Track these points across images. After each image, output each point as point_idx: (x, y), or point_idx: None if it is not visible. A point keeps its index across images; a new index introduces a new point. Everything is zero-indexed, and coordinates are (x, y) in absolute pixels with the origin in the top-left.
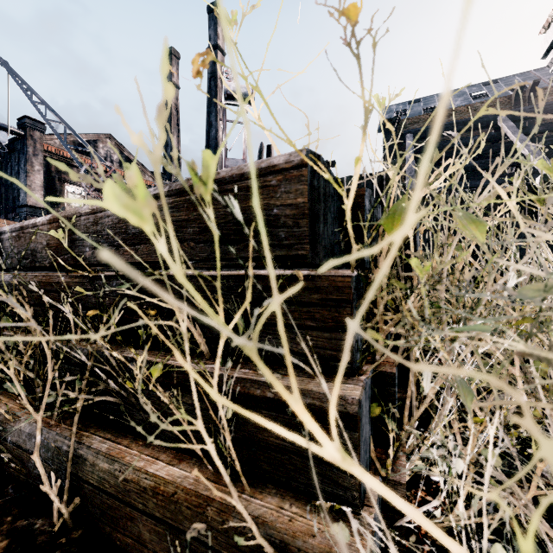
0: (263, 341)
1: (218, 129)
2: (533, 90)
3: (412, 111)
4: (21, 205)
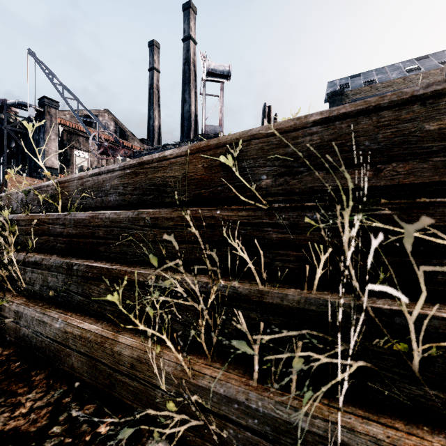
0: None
1: (191, 104)
2: None
3: (354, 84)
4: (41, 166)
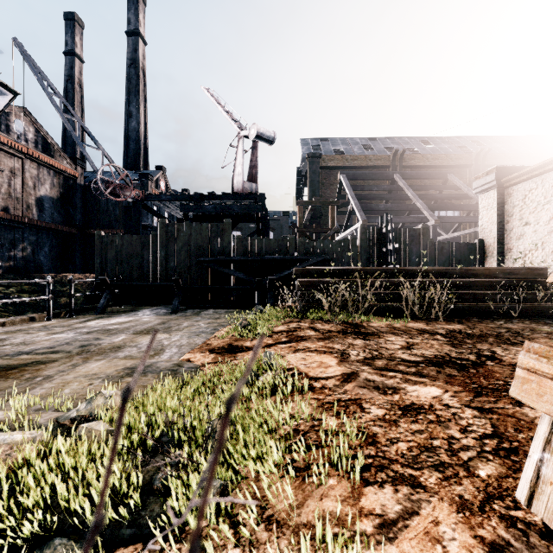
0: (536, 288)
1: (140, 121)
2: (402, 155)
3: (325, 148)
4: None
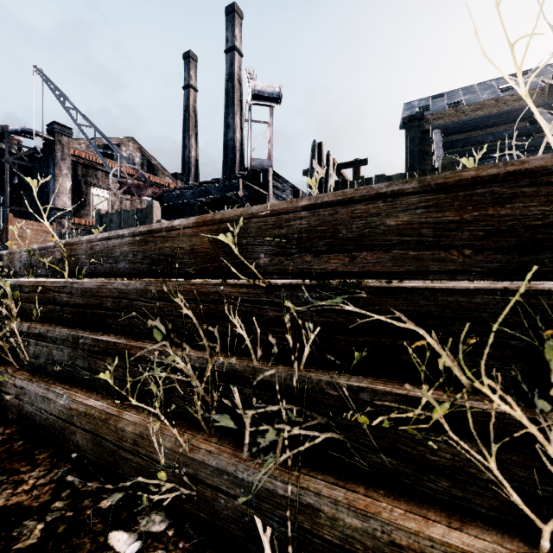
0: None
1: (235, 130)
2: None
3: (435, 106)
4: (50, 208)
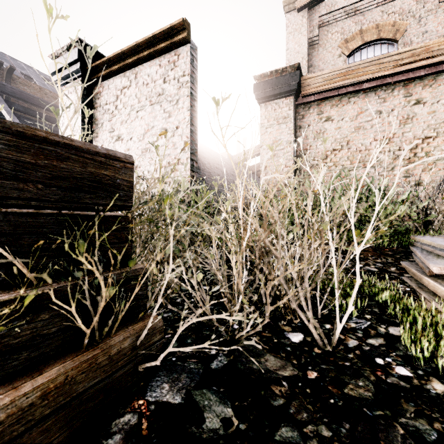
0: (86, 257)
1: None
2: (10, 72)
3: None
4: None
